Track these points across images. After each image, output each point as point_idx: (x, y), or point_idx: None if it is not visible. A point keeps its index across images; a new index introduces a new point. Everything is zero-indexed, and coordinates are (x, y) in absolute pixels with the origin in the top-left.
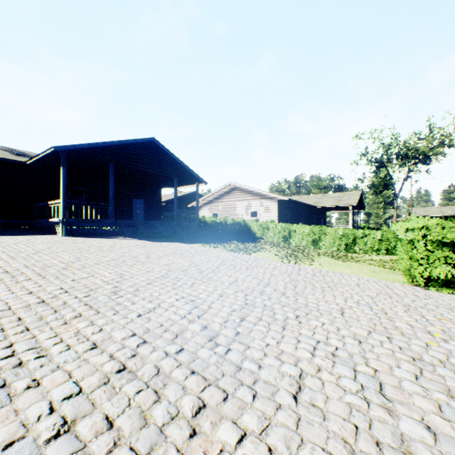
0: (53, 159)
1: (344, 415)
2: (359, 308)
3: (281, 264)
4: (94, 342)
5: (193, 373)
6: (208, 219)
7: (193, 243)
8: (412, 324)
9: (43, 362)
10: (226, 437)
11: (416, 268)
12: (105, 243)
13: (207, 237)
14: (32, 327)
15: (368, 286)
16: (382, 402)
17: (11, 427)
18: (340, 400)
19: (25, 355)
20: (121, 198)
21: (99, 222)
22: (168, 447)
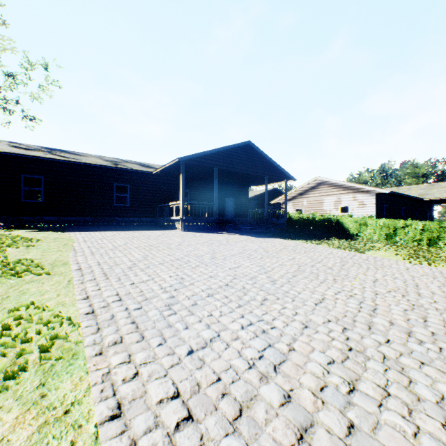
0: (172, 168)
1: None
2: None
3: (410, 264)
4: (301, 322)
5: (423, 364)
6: (293, 215)
7: (290, 239)
8: None
9: (279, 332)
10: None
11: None
12: (218, 238)
13: (298, 234)
14: (241, 304)
15: None
16: None
17: (308, 376)
18: None
19: (260, 324)
20: None
21: (207, 219)
22: None
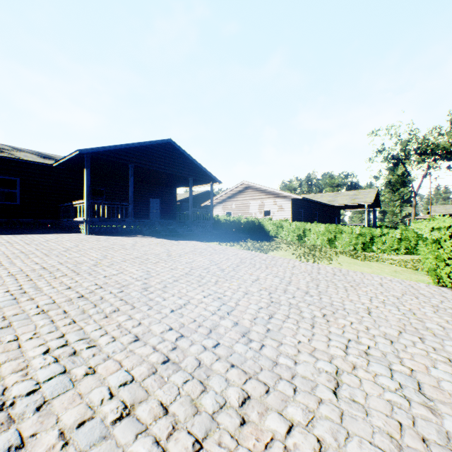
0: (77, 161)
1: (386, 412)
2: (386, 308)
3: (299, 263)
4: (136, 334)
5: (233, 366)
6: (222, 218)
7: (209, 242)
8: (443, 325)
9: (94, 352)
10: (274, 427)
11: (442, 268)
12: (127, 241)
13: (221, 236)
14: (78, 319)
15: (392, 286)
16: (423, 401)
17: (79, 408)
18: (380, 397)
19: (77, 344)
20: (139, 198)
21: (120, 221)
22: (223, 433)
